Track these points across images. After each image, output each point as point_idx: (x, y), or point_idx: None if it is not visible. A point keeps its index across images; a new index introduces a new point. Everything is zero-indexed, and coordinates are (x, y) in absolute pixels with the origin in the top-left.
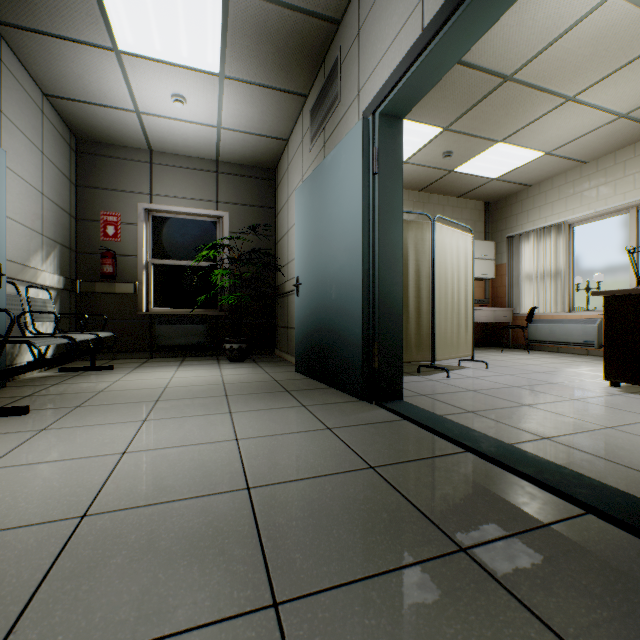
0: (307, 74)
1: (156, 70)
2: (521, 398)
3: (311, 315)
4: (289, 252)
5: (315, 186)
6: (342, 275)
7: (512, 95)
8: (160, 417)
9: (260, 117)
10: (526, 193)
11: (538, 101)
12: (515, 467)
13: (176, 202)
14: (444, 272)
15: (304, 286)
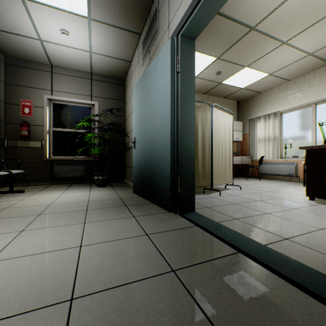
0: (140, 20)
1: (48, 12)
2: (263, 208)
3: (141, 160)
4: (132, 124)
5: (144, 83)
6: (159, 135)
7: (254, 39)
8: (35, 228)
9: (114, 46)
10: (258, 96)
11: (267, 43)
12: (276, 268)
13: (67, 95)
14: (218, 136)
15: (138, 143)
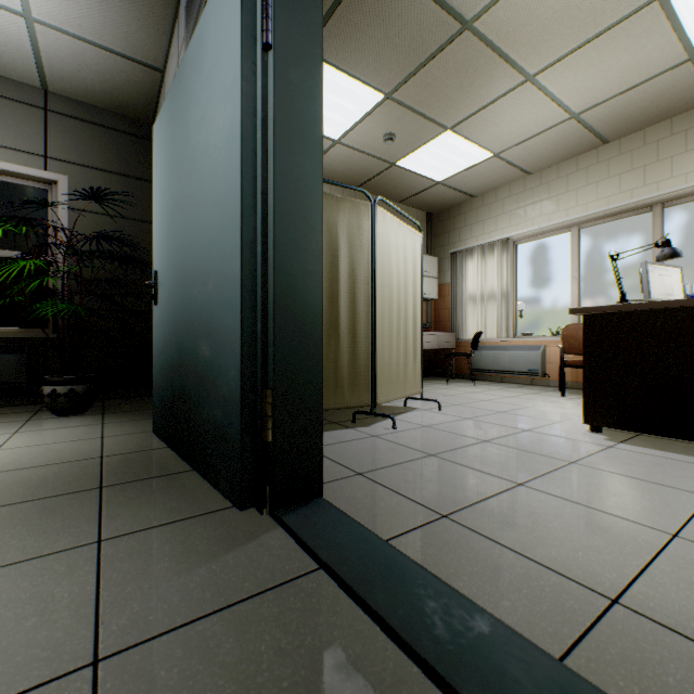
0: None
1: None
2: (505, 467)
3: (171, 337)
4: None
5: (176, 105)
6: (210, 258)
7: (469, 57)
8: None
9: (104, 11)
10: (470, 205)
11: (496, 74)
12: None
13: None
14: (388, 278)
15: (163, 286)
